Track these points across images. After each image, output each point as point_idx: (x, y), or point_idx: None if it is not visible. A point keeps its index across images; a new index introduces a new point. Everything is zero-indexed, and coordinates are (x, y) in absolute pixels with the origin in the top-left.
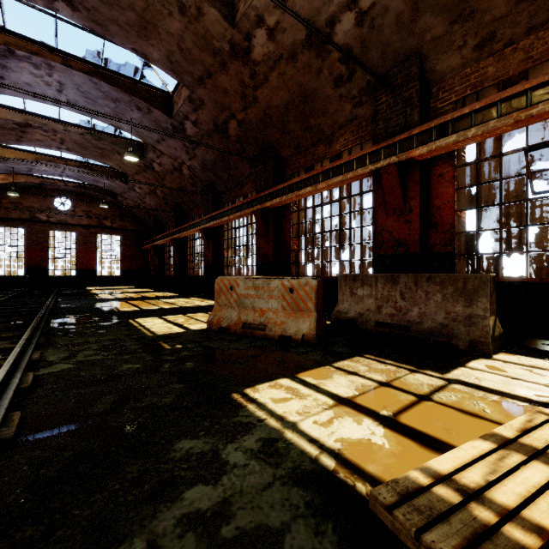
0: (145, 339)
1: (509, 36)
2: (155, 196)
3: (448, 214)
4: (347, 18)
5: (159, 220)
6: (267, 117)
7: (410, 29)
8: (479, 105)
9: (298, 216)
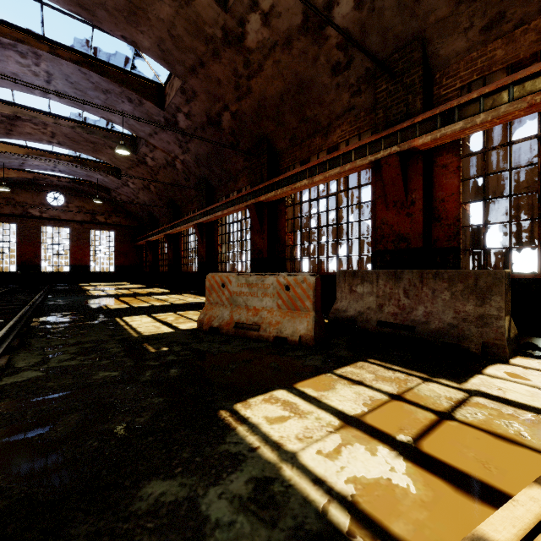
0: (129, 340)
1: (519, 16)
2: (149, 192)
3: (452, 207)
4: (346, 0)
5: (153, 215)
6: (261, 109)
7: (413, 11)
8: (488, 89)
9: (294, 210)
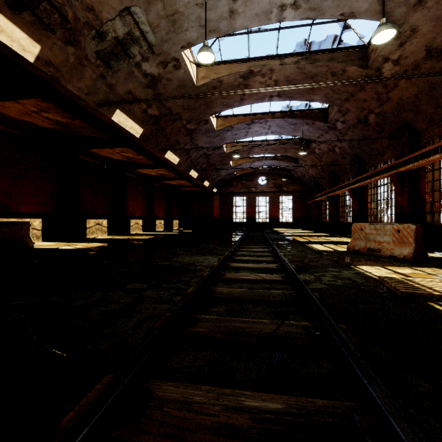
0: (315, 251)
1: None
2: (315, 168)
3: None
4: None
5: (318, 183)
6: (400, 106)
7: None
8: None
9: (433, 175)
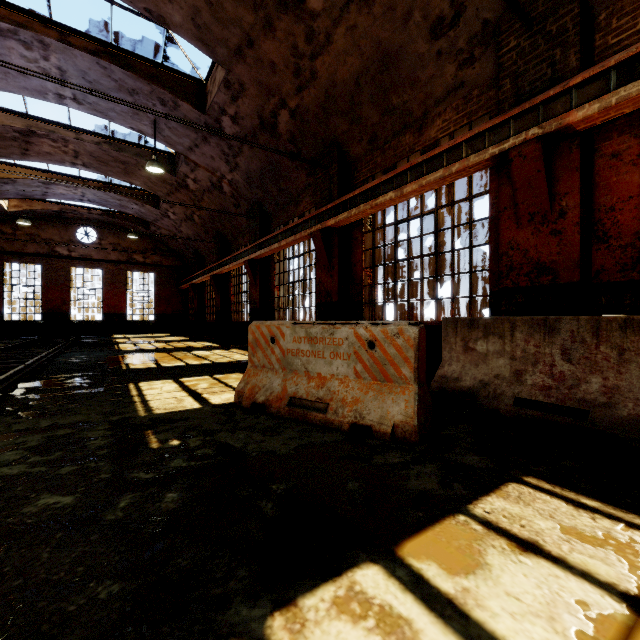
0: (128, 423)
1: None
2: (193, 224)
3: (629, 218)
4: None
5: (199, 253)
6: (329, 101)
7: None
8: None
9: (374, 238)
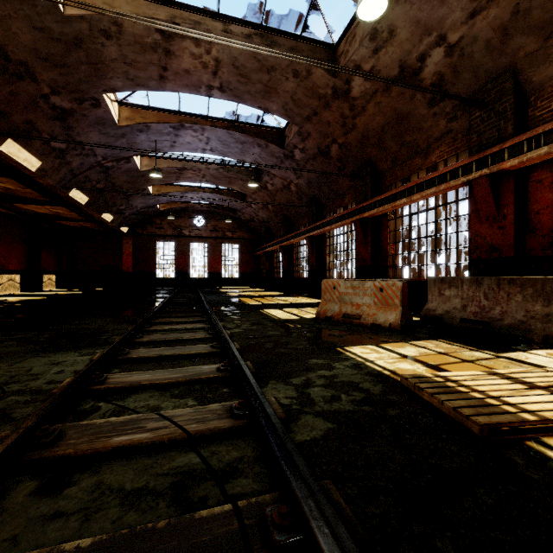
0: (275, 321)
1: None
2: (267, 210)
3: (547, 219)
4: (437, 52)
5: (270, 229)
6: (365, 139)
7: (501, 51)
8: None
9: (395, 224)
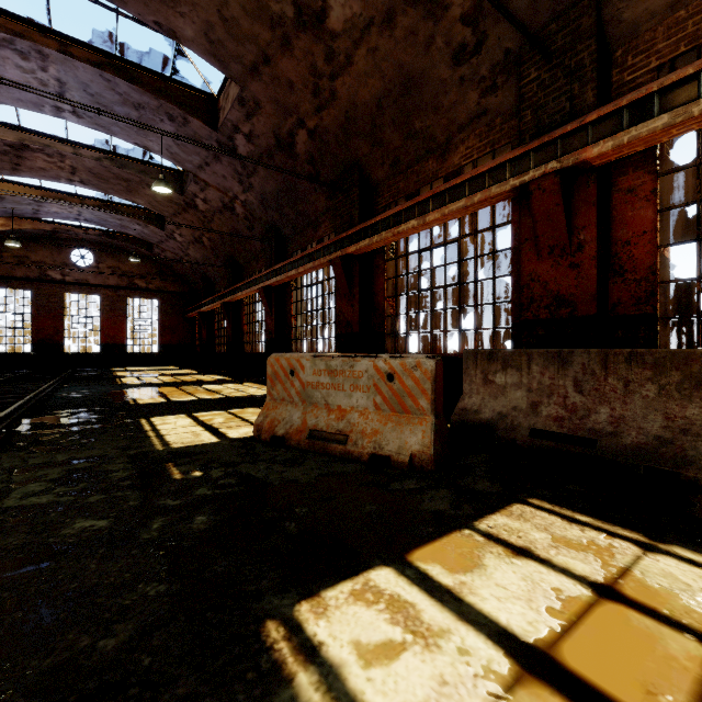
0: (147, 457)
1: None
2: (201, 246)
3: (643, 253)
4: None
5: (208, 278)
6: (350, 122)
7: None
8: None
9: (396, 266)
